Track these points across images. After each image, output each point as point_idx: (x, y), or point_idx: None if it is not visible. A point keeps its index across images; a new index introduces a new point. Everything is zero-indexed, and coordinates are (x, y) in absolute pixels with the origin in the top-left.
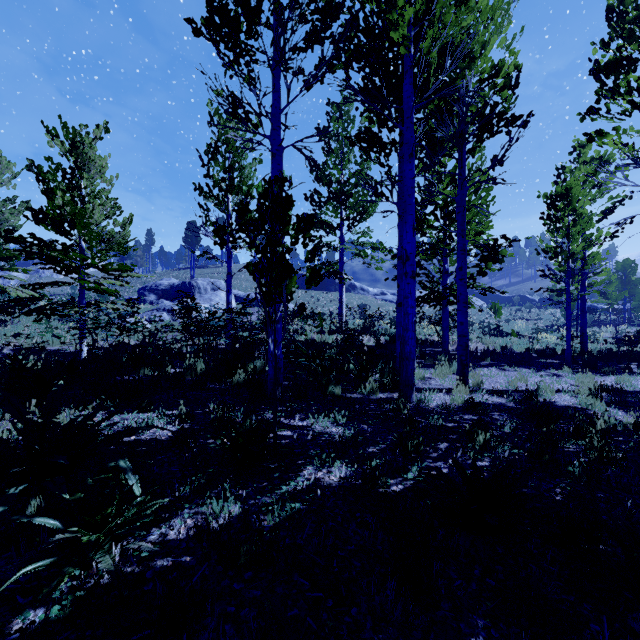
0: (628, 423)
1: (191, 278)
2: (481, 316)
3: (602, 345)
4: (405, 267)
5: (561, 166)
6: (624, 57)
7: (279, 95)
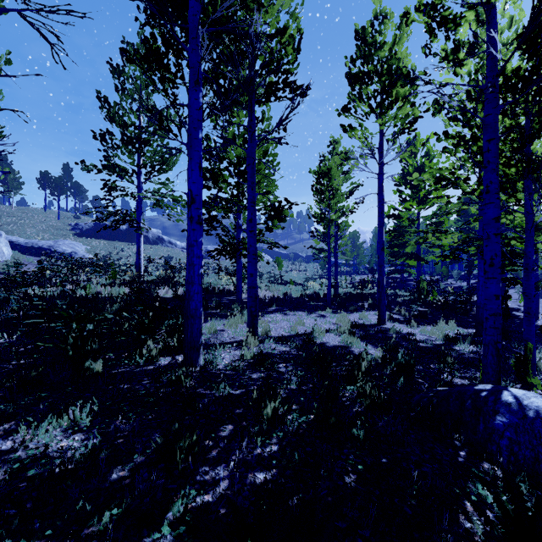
0: (378, 357)
1: None
2: (268, 268)
3: (345, 289)
4: (190, 210)
5: (323, 154)
6: (365, 72)
7: None
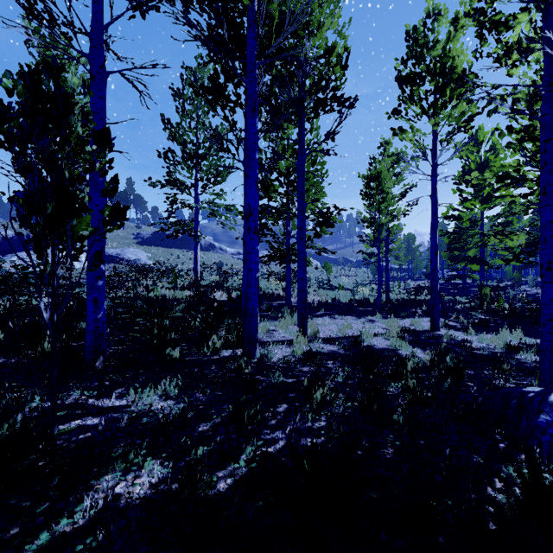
0: (426, 360)
1: None
2: (316, 273)
3: (398, 295)
4: (248, 222)
5: (373, 157)
6: (417, 73)
7: (101, 8)
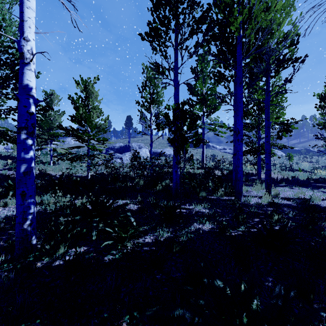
0: None
1: (128, 143)
2: (281, 160)
3: None
4: (237, 136)
5: None
6: None
7: (177, 61)
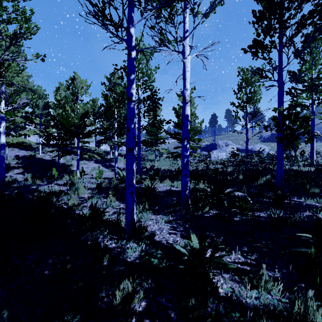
0: None
1: (213, 141)
2: None
3: None
4: None
5: None
6: None
7: (282, 61)
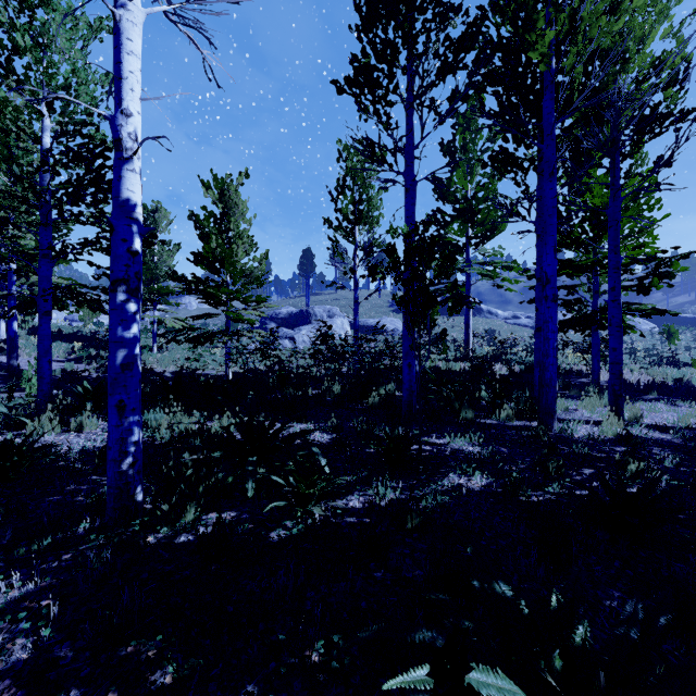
0: None
1: (306, 306)
2: (650, 343)
3: None
4: (545, 290)
5: None
6: None
7: (412, 132)
